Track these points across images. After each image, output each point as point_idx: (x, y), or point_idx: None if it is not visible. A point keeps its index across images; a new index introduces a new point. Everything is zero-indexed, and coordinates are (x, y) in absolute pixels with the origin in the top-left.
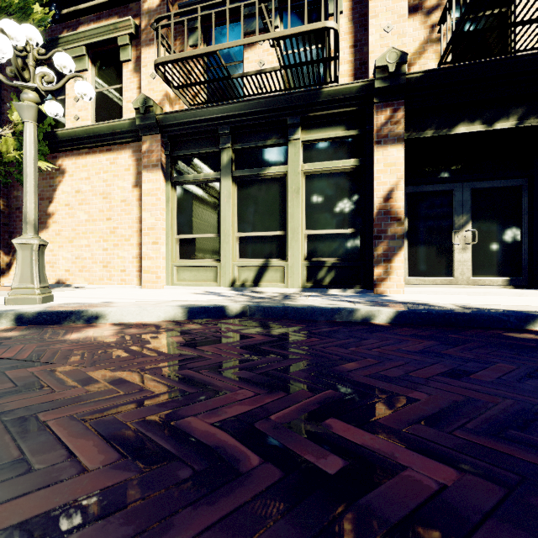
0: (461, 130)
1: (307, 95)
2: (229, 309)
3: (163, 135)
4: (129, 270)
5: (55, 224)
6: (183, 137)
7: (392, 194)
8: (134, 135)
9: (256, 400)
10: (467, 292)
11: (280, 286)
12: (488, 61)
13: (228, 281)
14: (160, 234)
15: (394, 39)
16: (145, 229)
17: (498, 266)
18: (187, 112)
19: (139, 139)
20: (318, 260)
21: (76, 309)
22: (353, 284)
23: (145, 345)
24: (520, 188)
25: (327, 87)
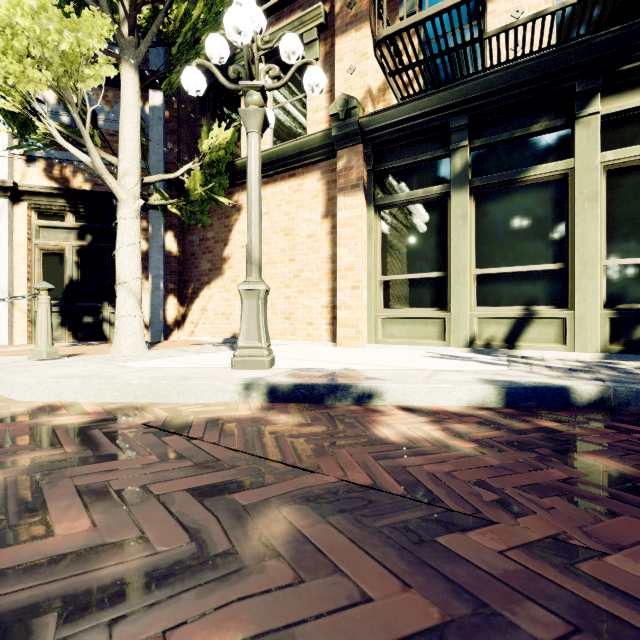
0: None
1: (623, 35)
2: (577, 393)
3: (365, 145)
4: (317, 322)
5: (230, 269)
6: (392, 143)
7: None
8: (325, 152)
9: None
10: None
11: (556, 348)
12: None
13: (463, 339)
14: (362, 275)
15: None
16: (340, 269)
17: None
18: (404, 106)
19: (331, 155)
20: (630, 307)
21: (342, 383)
22: None
23: (576, 475)
24: None
25: None
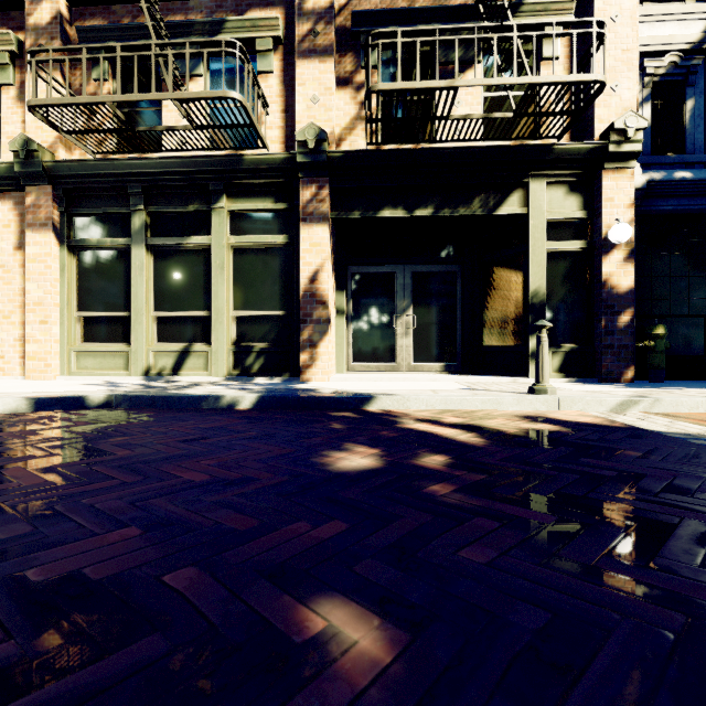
0: (385, 214)
1: (228, 160)
2: (90, 400)
3: (56, 187)
4: (10, 356)
5: None
6: (84, 192)
7: (318, 276)
8: (14, 183)
9: None
10: (389, 378)
11: (203, 374)
12: (402, 150)
13: (141, 369)
14: (51, 311)
15: (321, 112)
16: (29, 304)
17: (436, 351)
18: (85, 163)
19: (22, 188)
20: (248, 344)
21: None
22: (283, 371)
23: None
24: (456, 274)
25: (248, 154)
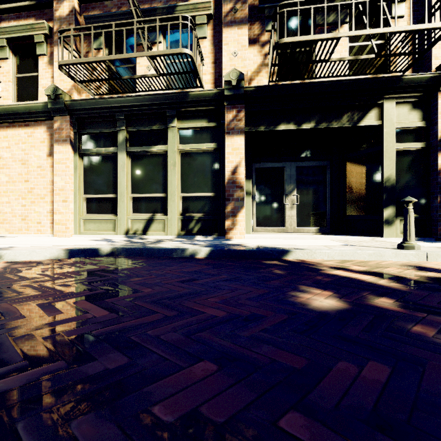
0: (282, 128)
1: (179, 96)
2: (102, 250)
3: (72, 117)
4: (44, 222)
5: None
6: (88, 119)
7: (237, 169)
8: (47, 115)
9: (53, 295)
10: (285, 237)
11: (162, 234)
12: (295, 84)
13: (123, 230)
14: (69, 194)
15: (239, 62)
16: (56, 190)
17: (313, 219)
18: (90, 101)
19: (52, 118)
20: (190, 215)
21: None
22: (213, 232)
23: (17, 273)
24: (326, 167)
25: (192, 91)
